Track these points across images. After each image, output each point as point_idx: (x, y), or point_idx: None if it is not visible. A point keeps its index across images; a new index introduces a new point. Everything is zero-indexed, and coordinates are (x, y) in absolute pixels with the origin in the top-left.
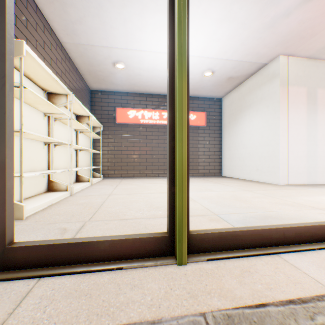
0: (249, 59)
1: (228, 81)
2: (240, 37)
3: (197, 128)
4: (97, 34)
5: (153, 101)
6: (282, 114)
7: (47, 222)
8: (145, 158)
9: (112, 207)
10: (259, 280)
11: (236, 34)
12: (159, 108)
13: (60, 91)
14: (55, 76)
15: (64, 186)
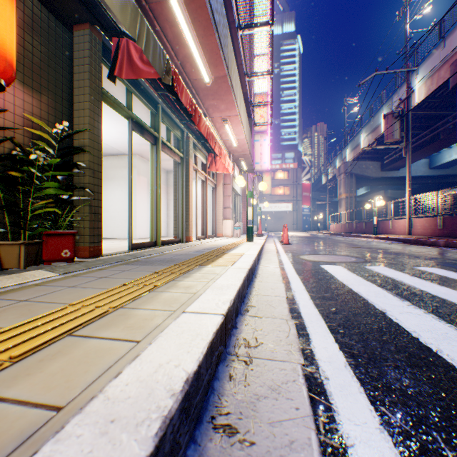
0: (120, 149)
1: None
2: (124, 141)
3: None
4: None
5: None
6: (138, 192)
7: None
8: None
9: None
10: None
11: (124, 139)
12: None
13: None
14: None
15: None
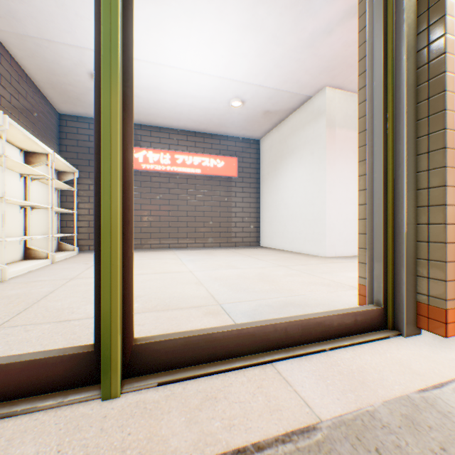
0: (289, 88)
1: (265, 116)
2: (273, 56)
3: (226, 180)
4: (55, 22)
5: (162, 138)
6: (328, 163)
7: None
8: (150, 221)
9: (60, 301)
10: (222, 413)
11: (268, 51)
12: (170, 148)
13: None
14: None
15: None
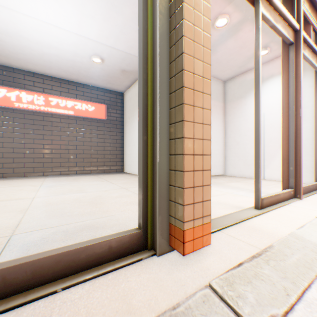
0: (136, 53)
1: (124, 74)
2: (117, 23)
3: (96, 121)
4: None
5: (36, 82)
6: None
7: None
8: (24, 152)
9: None
10: None
11: (111, 17)
12: (45, 91)
13: None
14: None
15: None
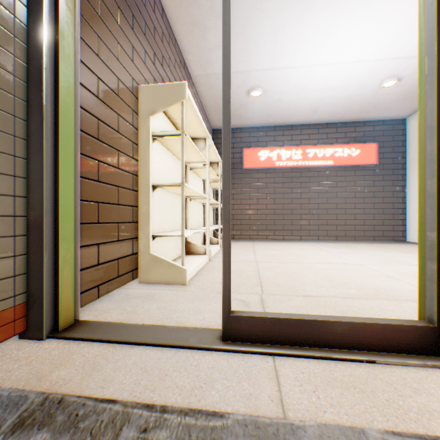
0: None
1: None
2: None
3: (361, 169)
4: (236, 57)
5: (293, 135)
6: None
7: (215, 291)
8: (282, 214)
9: (277, 279)
10: None
11: None
12: (301, 144)
13: (199, 134)
14: (201, 118)
15: (201, 248)
